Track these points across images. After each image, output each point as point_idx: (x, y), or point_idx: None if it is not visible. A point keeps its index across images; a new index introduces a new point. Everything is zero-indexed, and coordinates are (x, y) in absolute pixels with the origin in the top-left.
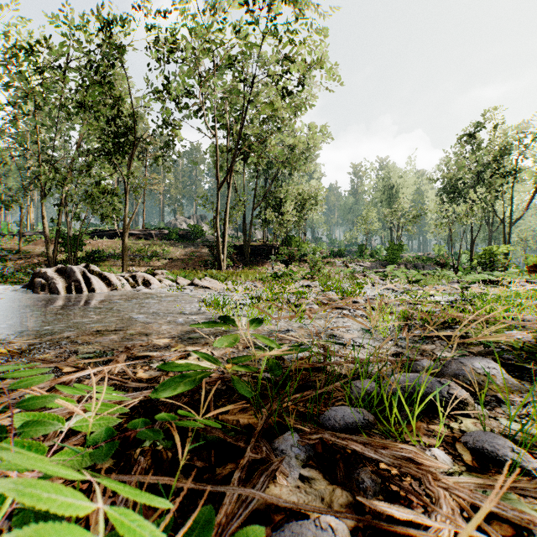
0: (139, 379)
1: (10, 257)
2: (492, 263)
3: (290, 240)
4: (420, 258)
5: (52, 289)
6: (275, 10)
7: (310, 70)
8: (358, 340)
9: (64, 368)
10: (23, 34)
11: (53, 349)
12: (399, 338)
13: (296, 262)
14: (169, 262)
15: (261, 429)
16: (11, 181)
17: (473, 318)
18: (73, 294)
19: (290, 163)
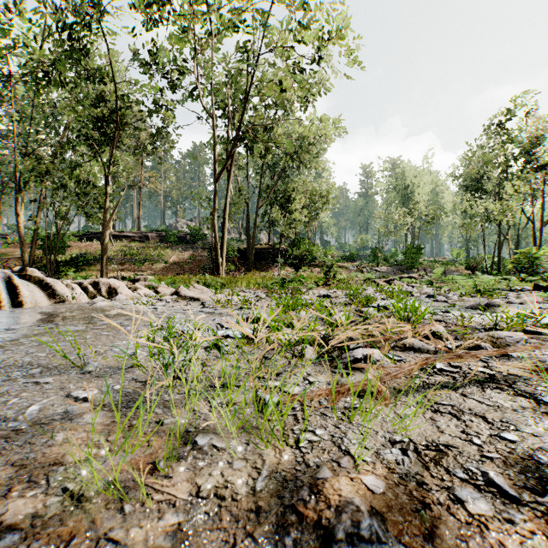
0: None
1: None
2: (531, 267)
3: (299, 242)
4: (440, 263)
5: None
6: None
7: None
8: None
9: None
10: None
11: None
12: None
13: (305, 266)
14: (163, 266)
15: None
16: None
17: None
18: None
19: (299, 157)
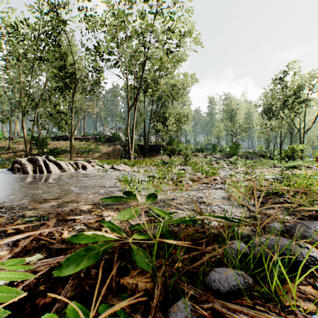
0: (63, 239)
1: (3, 151)
2: (294, 155)
3: (172, 142)
4: (250, 153)
5: (24, 171)
6: (163, 1)
7: (184, 38)
8: (222, 206)
9: (9, 230)
10: (10, 17)
11: (8, 213)
12: (249, 204)
13: (175, 155)
14: (99, 155)
15: (157, 302)
16: (5, 106)
17: (296, 190)
18: (37, 174)
19: (172, 95)
